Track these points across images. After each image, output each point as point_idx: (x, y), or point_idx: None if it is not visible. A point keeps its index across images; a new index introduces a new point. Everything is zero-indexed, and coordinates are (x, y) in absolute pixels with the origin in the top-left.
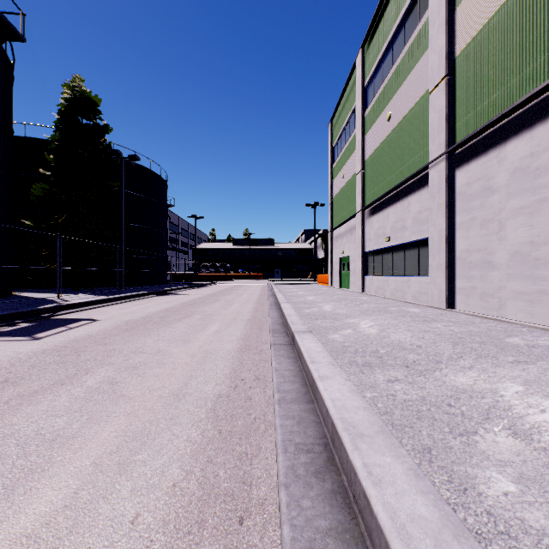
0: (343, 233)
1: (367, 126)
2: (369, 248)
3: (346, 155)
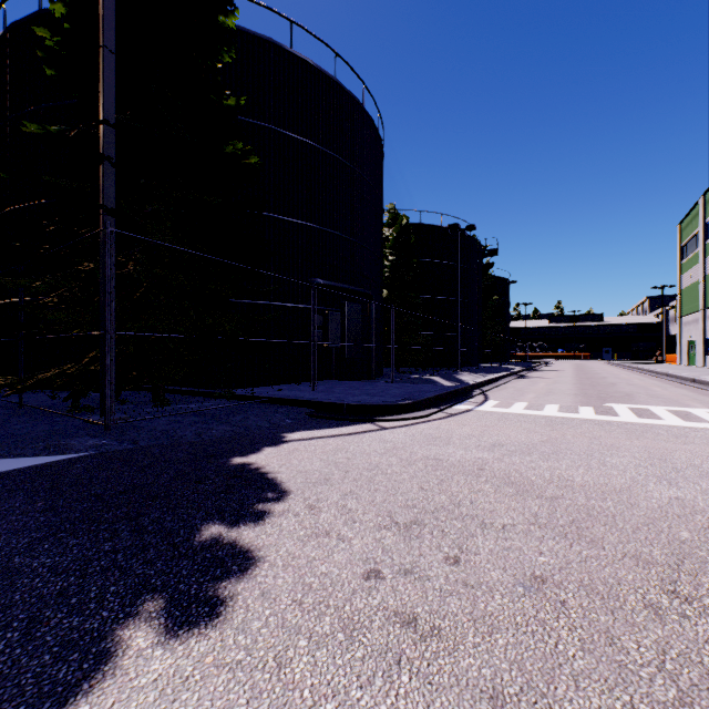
0: (690, 322)
1: (707, 252)
2: (708, 336)
3: (692, 261)
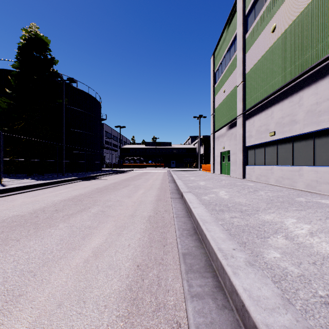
0: (224, 134)
1: (248, 45)
2: (250, 143)
3: (226, 75)
